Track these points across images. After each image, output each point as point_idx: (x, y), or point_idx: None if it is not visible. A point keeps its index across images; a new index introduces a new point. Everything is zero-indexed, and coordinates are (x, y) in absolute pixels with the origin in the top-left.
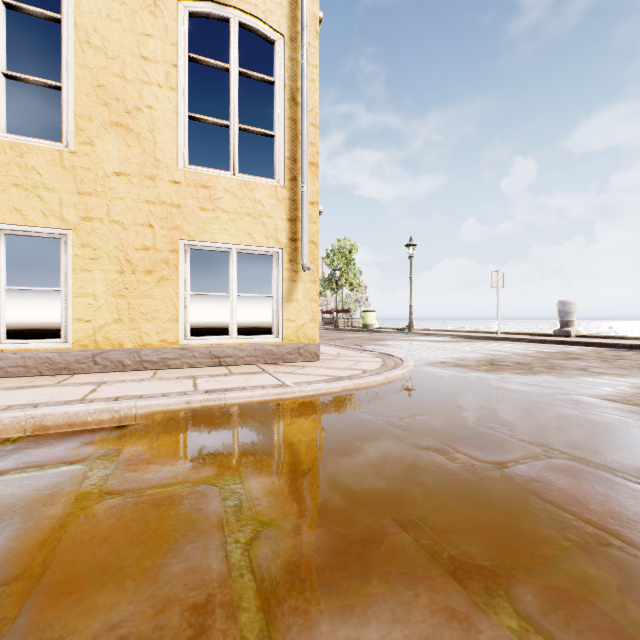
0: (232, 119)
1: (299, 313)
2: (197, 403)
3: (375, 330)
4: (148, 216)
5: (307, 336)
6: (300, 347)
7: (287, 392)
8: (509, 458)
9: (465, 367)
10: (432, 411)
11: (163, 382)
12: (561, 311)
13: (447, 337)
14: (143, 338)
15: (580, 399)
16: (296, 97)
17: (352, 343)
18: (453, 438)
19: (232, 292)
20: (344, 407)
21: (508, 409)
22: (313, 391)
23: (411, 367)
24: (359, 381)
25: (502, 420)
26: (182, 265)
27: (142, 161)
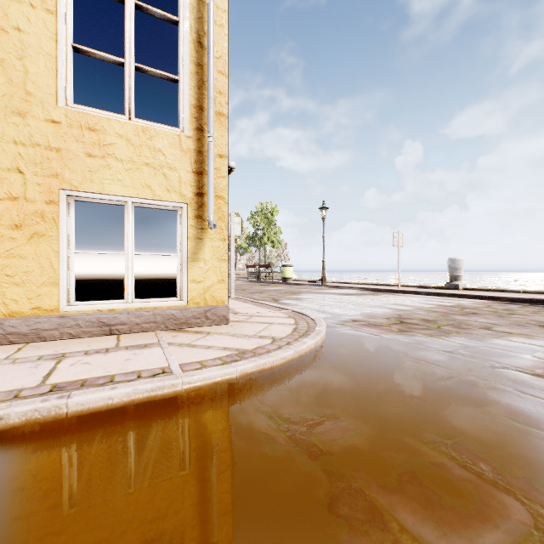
0: (127, 56)
1: (206, 273)
2: (18, 417)
3: (293, 283)
4: (16, 159)
5: (215, 298)
6: (207, 310)
7: (164, 386)
8: (487, 543)
9: (377, 327)
10: (351, 407)
11: (10, 368)
12: (451, 267)
13: (355, 289)
14: (9, 306)
15: (510, 375)
16: (203, 41)
17: (270, 297)
18: (387, 478)
19: (127, 251)
20: (240, 403)
21: (440, 398)
22: (202, 380)
23: (324, 332)
24: (263, 361)
25: (441, 424)
26: (63, 219)
27: (7, 93)
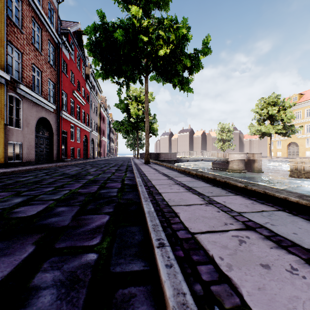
0: None
1: None
2: None
3: None
4: None
5: None
6: None
7: None
8: None
9: None
10: None
11: None
12: None
13: None
14: None
15: None
16: None
17: None
18: None
19: None
20: None
21: None
22: None
23: None
24: None
25: None
26: None
27: None
